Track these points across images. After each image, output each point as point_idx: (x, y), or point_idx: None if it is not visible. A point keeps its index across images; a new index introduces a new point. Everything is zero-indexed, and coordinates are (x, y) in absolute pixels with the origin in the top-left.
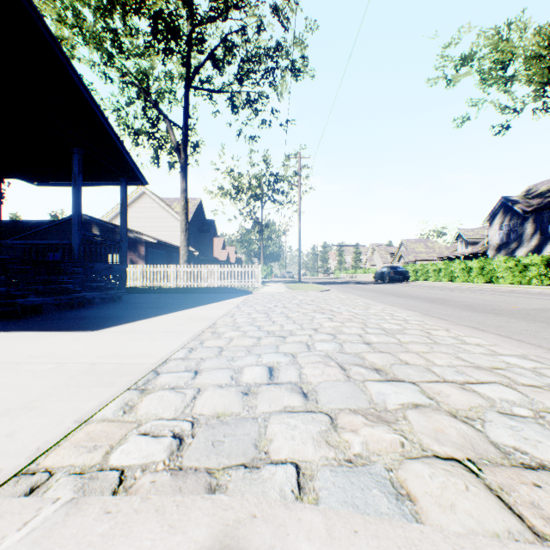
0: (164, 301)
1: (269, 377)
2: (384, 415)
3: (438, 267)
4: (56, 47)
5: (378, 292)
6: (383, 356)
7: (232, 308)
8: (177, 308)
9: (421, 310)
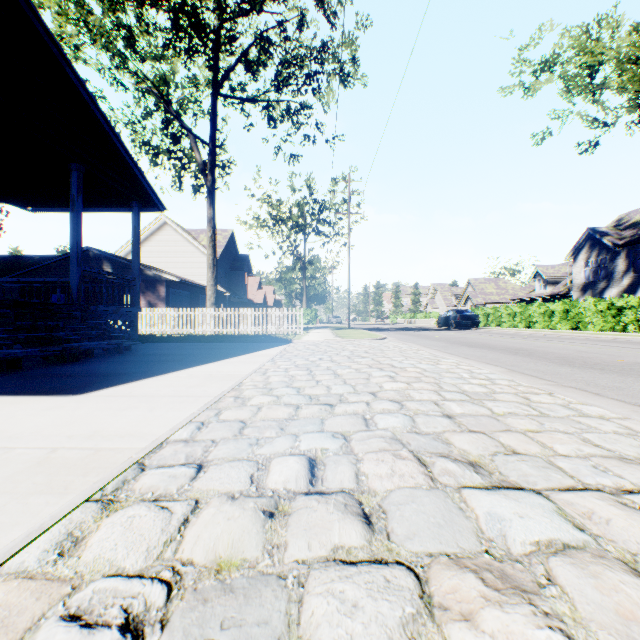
0: (183, 352)
1: (309, 479)
2: (513, 572)
3: (513, 311)
4: (46, 36)
5: (445, 341)
6: (477, 438)
7: (265, 361)
8: (196, 362)
9: (505, 365)
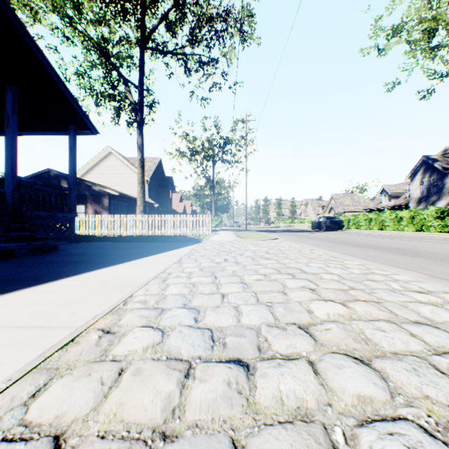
0: (102, 252)
1: None
2: None
3: (369, 217)
4: None
5: (327, 241)
6: None
7: (172, 263)
8: (103, 264)
9: (414, 268)
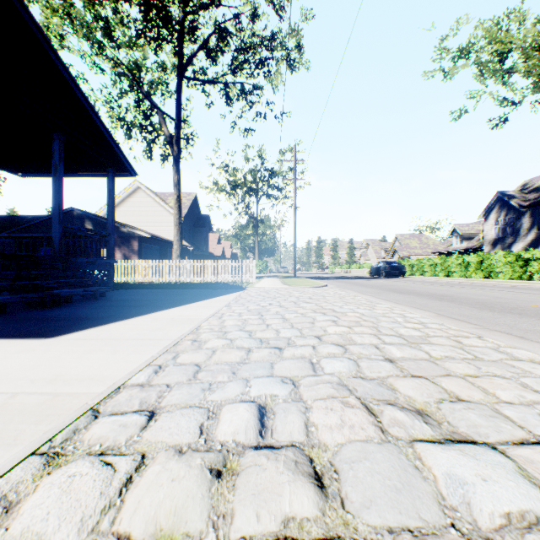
0: (150, 298)
1: (258, 431)
2: None
3: (435, 262)
4: (30, 21)
5: (378, 288)
6: (421, 384)
7: (222, 306)
8: (161, 307)
9: (433, 310)
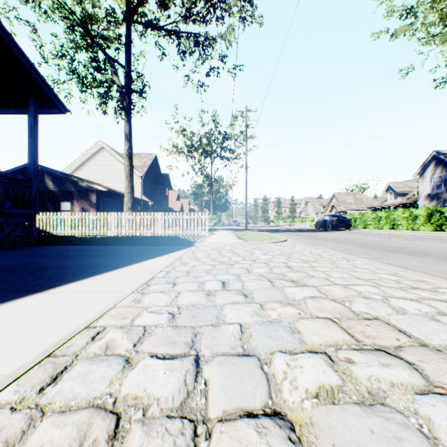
0: (45, 262)
1: None
2: None
3: (378, 216)
4: None
5: (349, 243)
6: None
7: (127, 292)
8: (3, 295)
9: None
